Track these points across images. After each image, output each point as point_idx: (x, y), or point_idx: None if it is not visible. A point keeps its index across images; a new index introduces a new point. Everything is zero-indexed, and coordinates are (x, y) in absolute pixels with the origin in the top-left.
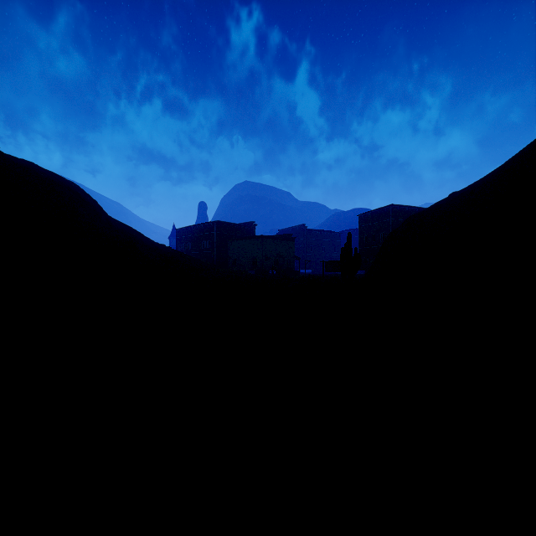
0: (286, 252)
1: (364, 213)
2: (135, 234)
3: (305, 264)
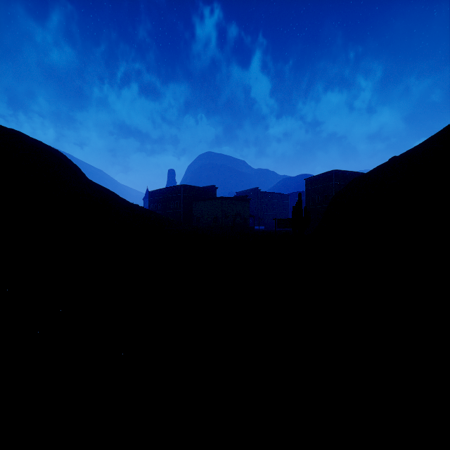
0: (242, 211)
1: (310, 178)
2: (112, 195)
3: (259, 221)
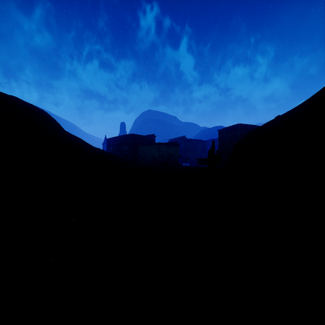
0: (173, 153)
1: (222, 129)
2: (81, 142)
3: (185, 160)
